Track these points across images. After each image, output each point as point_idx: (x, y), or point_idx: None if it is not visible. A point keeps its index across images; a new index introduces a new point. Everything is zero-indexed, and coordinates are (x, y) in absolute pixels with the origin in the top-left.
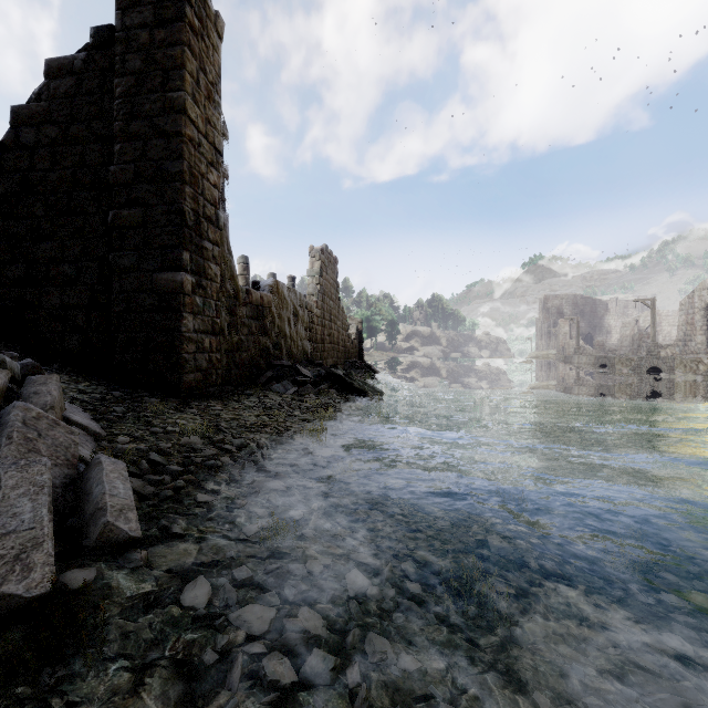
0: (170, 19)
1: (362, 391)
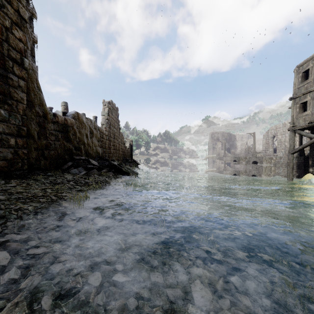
0: None
1: (127, 172)
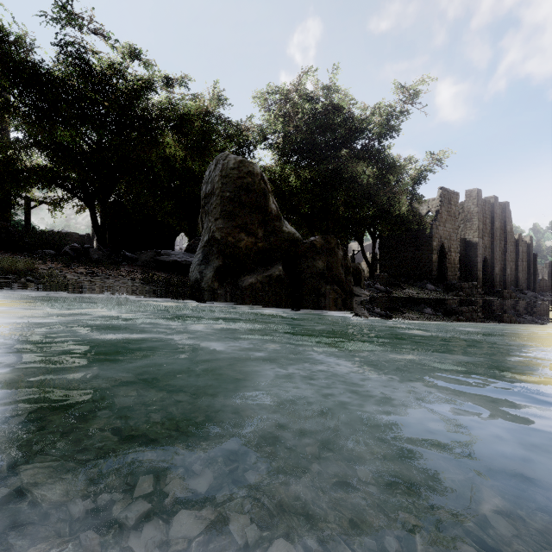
0: (534, 260)
1: None
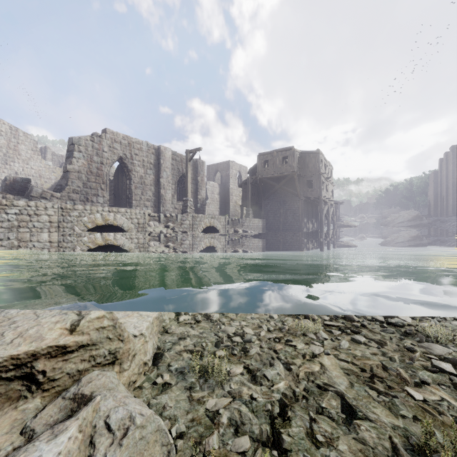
0: None
1: None
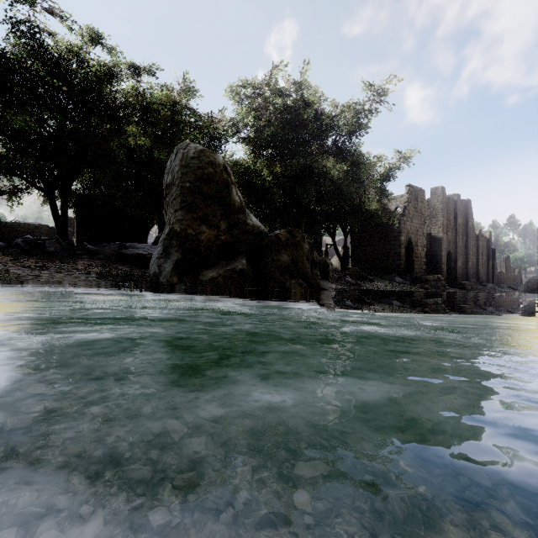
0: (493, 254)
1: (517, 290)
